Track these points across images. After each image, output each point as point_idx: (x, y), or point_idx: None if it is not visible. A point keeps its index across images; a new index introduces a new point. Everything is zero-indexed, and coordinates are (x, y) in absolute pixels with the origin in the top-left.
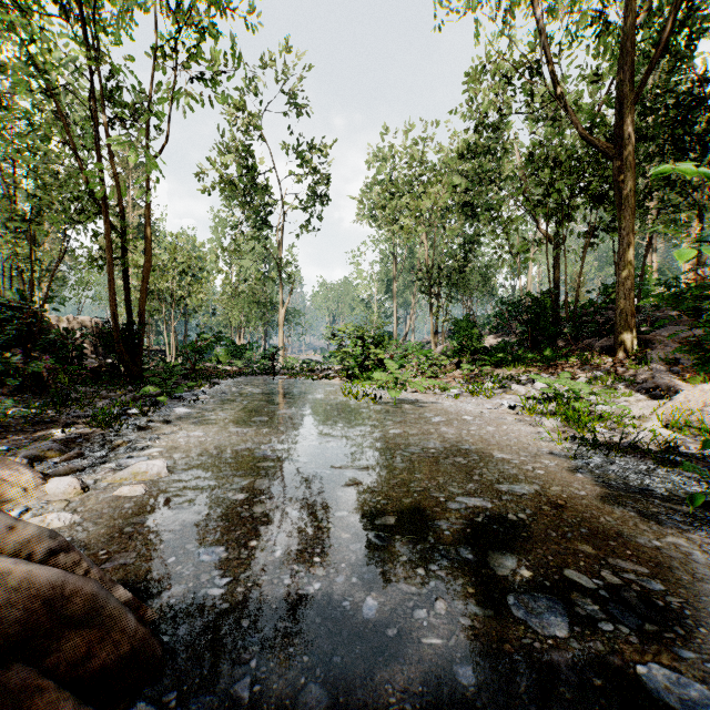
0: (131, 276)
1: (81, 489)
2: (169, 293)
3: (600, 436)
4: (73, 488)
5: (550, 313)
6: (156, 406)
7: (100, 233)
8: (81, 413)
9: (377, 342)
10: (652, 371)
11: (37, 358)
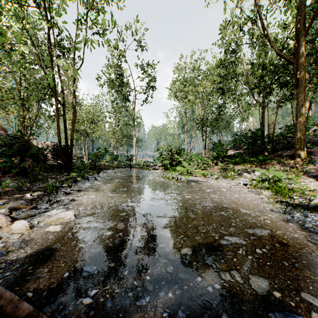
0: (68, 124)
1: (29, 227)
2: (85, 131)
3: (295, 200)
4: (25, 227)
5: (261, 139)
6: (76, 182)
7: (53, 104)
8: (42, 185)
9: (178, 153)
10: (315, 166)
11: (26, 160)
